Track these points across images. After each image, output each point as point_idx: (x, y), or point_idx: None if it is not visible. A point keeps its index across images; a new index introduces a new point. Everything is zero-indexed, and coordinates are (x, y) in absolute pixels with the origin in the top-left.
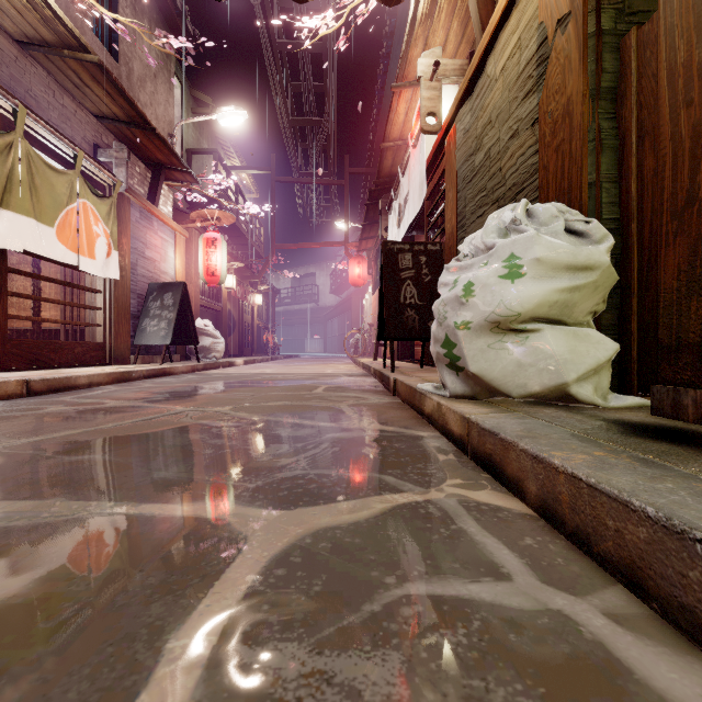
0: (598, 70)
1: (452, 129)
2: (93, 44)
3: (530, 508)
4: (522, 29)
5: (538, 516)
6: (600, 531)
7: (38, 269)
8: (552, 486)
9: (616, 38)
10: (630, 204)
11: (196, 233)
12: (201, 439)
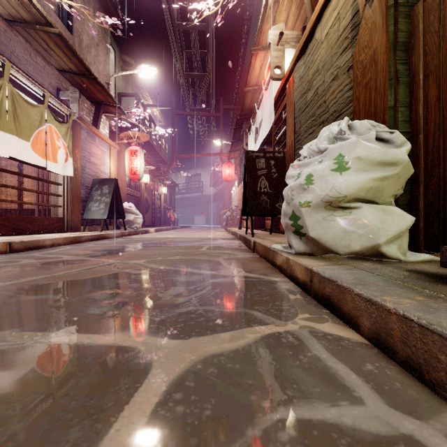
0: (395, 30)
1: (291, 77)
2: (56, 23)
3: (364, 338)
4: (340, 6)
5: (371, 344)
6: (432, 363)
7: (22, 170)
8: (384, 323)
9: (408, 8)
10: (418, 121)
11: (124, 147)
12: (123, 283)
